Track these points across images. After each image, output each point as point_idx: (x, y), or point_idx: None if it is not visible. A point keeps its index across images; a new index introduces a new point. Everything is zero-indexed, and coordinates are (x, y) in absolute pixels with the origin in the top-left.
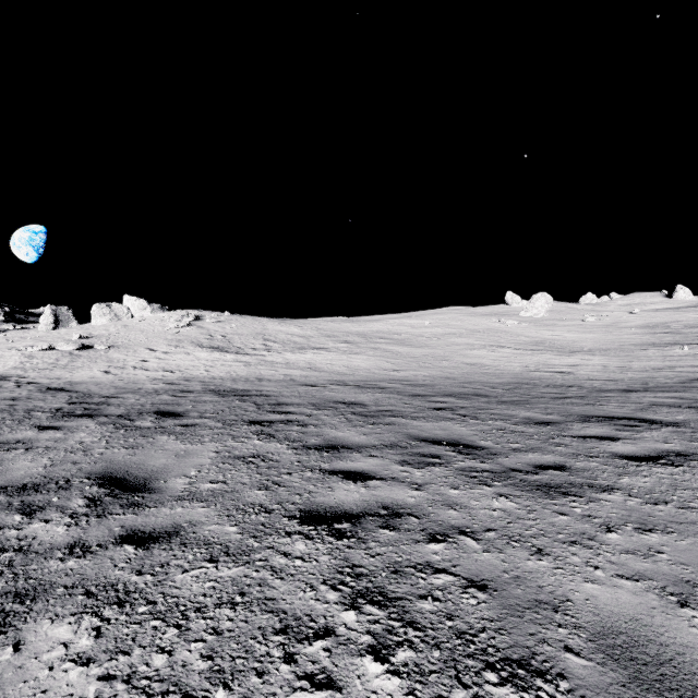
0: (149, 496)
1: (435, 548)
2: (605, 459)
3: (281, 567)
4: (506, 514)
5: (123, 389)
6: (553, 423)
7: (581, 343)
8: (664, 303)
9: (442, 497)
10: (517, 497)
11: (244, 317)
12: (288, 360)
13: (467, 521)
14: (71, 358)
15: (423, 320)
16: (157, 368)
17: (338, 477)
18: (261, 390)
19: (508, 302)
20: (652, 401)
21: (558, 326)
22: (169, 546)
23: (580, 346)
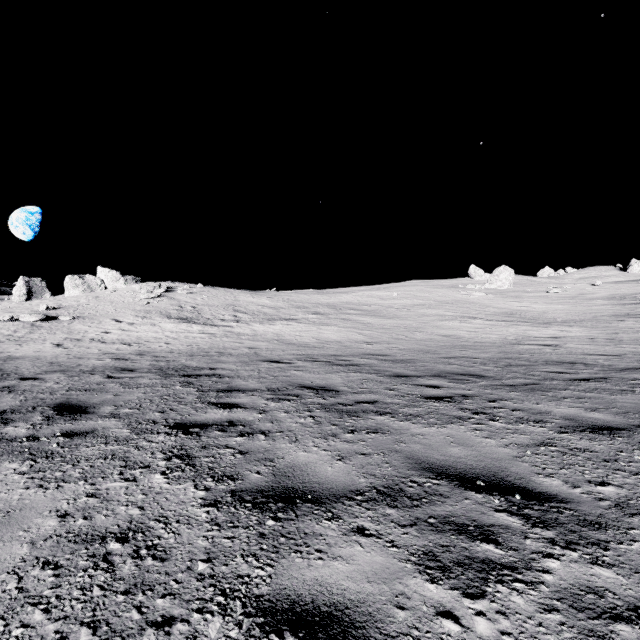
0: None
1: None
2: None
3: None
4: None
5: (57, 367)
6: (619, 430)
7: (552, 313)
8: (620, 276)
9: None
10: None
11: (217, 289)
12: (256, 331)
13: None
14: (30, 329)
15: (391, 291)
16: (116, 340)
17: None
18: (215, 369)
19: (472, 275)
20: None
21: (525, 298)
22: None
23: (552, 317)
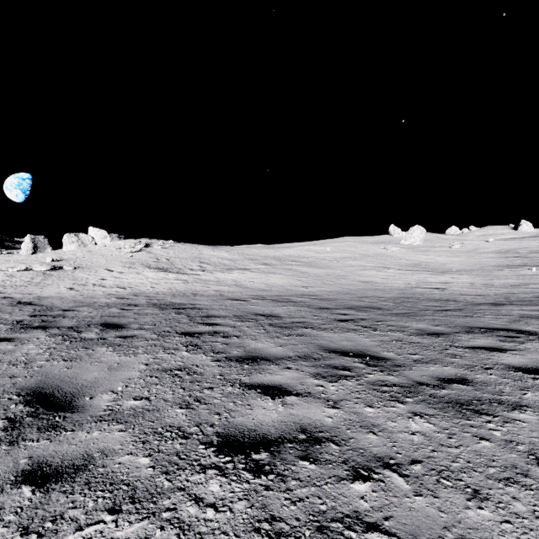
0: (71, 416)
1: (361, 489)
2: (501, 371)
3: (190, 521)
4: (427, 439)
5: (81, 303)
6: (443, 334)
7: (450, 264)
8: (512, 234)
9: (358, 417)
10: (432, 417)
11: (185, 245)
12: (218, 278)
13: (389, 449)
14: (44, 277)
15: (325, 246)
16: (112, 285)
17: (257, 392)
18: (194, 304)
19: (391, 233)
20: (521, 314)
21: (431, 252)
22: (71, 488)
23: (450, 267)
